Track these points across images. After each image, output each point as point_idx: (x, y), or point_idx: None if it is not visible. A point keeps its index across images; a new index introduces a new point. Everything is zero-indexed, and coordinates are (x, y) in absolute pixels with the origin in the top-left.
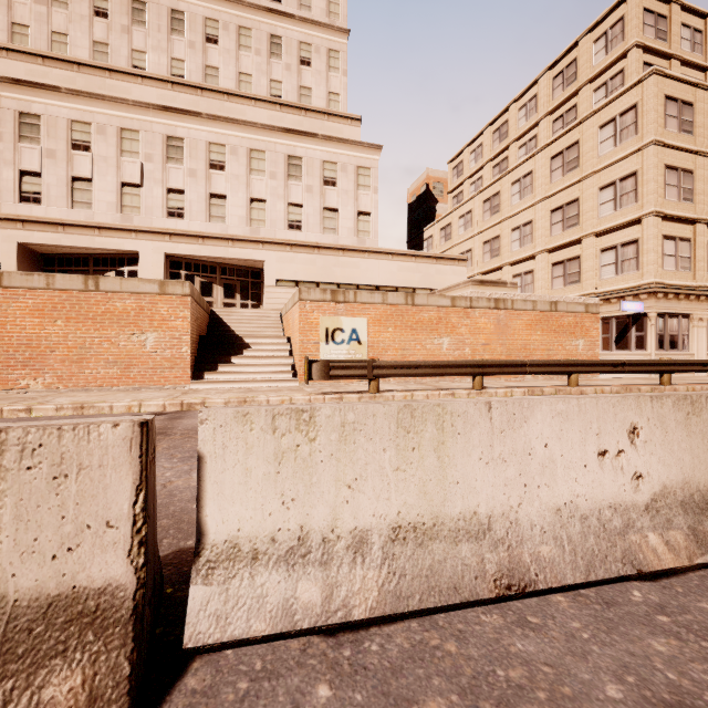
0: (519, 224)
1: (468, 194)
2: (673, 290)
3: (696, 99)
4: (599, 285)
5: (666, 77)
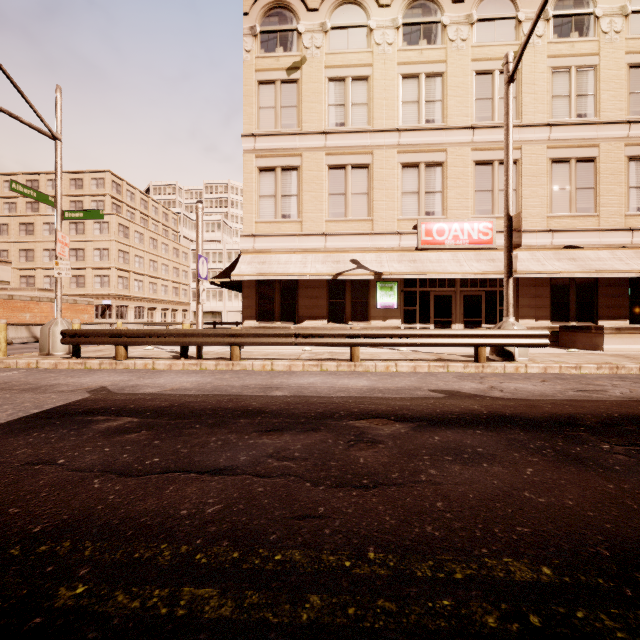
0: (49, 248)
1: (2, 208)
2: (122, 297)
3: (130, 226)
4: (94, 291)
5: (120, 216)
